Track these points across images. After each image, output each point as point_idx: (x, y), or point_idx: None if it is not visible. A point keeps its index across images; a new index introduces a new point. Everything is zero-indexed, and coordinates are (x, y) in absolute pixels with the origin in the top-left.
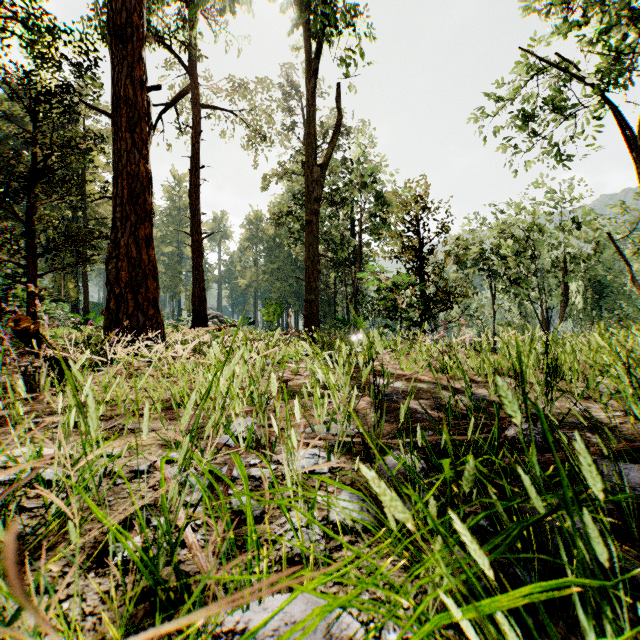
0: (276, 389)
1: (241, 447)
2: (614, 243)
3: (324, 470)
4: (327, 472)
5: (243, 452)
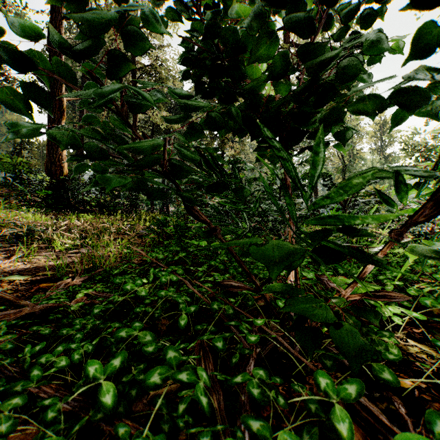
0: None
1: None
2: None
3: None
4: None
5: None
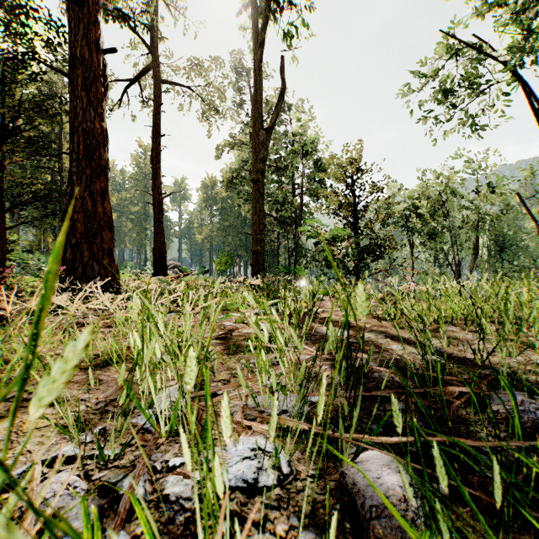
0: (193, 378)
1: (162, 433)
2: (523, 202)
3: (271, 481)
4: (275, 485)
5: (163, 442)
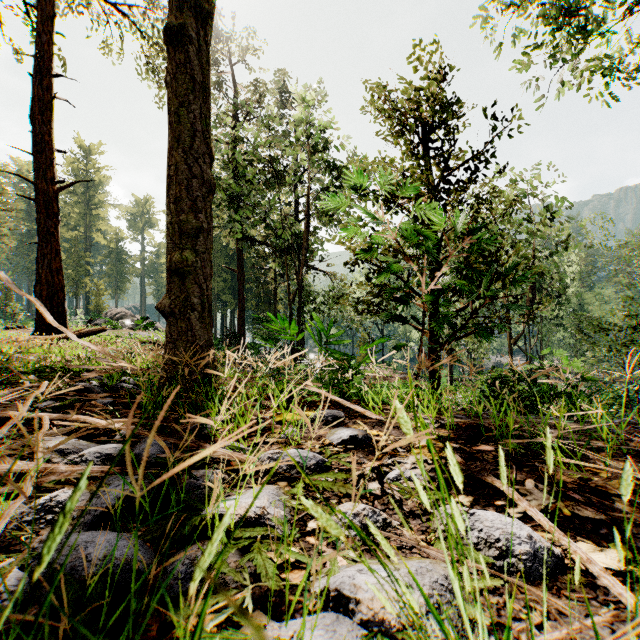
0: None
1: None
2: None
3: None
4: None
5: None
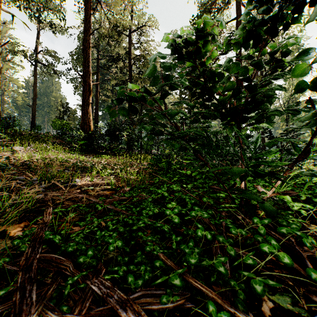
0: None
1: None
2: None
3: None
4: None
5: None
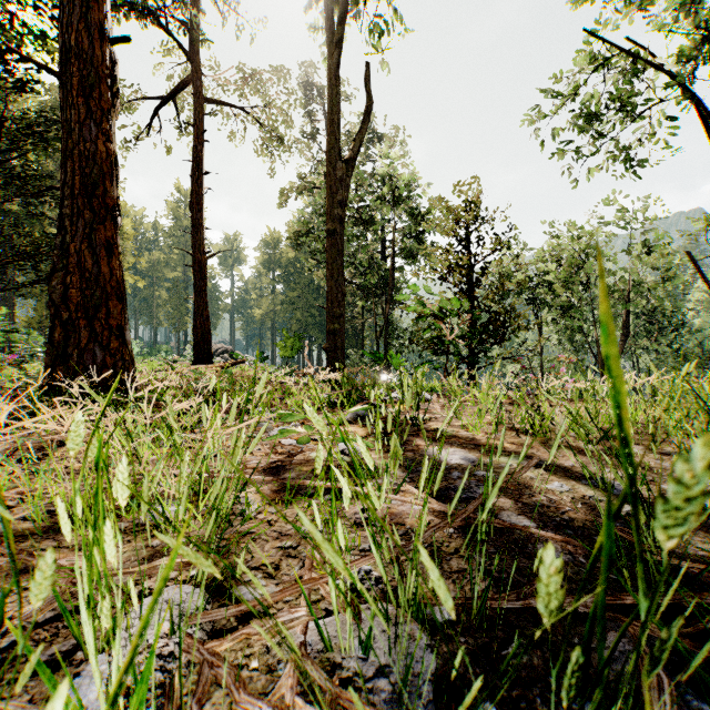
0: None
1: None
2: (695, 264)
3: None
4: None
5: None
